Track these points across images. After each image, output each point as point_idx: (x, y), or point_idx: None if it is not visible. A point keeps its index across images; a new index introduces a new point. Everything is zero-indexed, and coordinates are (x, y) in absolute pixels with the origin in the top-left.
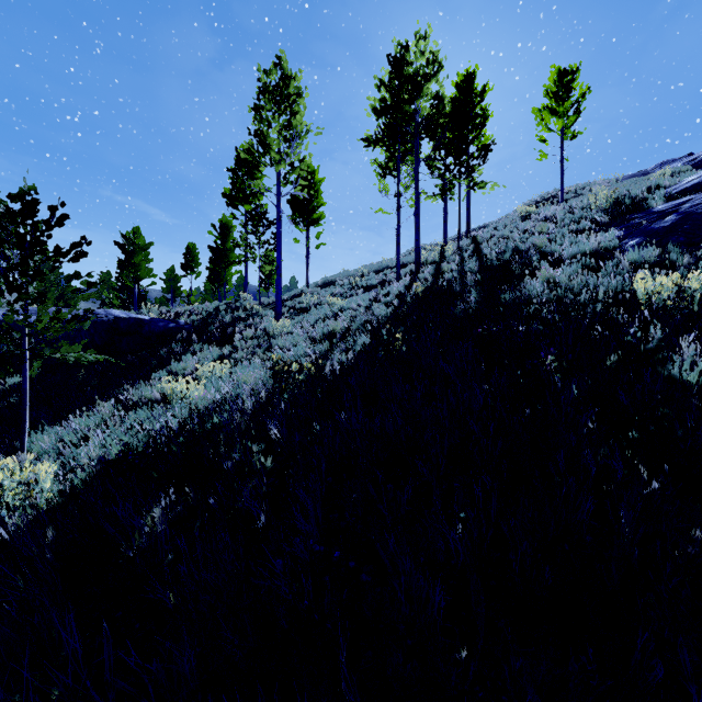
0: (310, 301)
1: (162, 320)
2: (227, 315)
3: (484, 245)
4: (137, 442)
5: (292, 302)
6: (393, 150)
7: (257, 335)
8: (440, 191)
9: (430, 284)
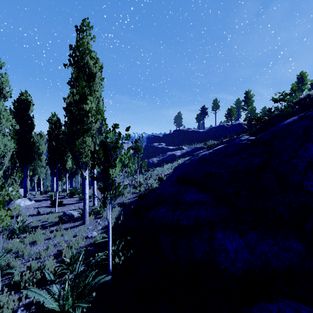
0: None
1: None
2: None
3: None
4: None
5: None
6: None
7: None
8: None
9: None
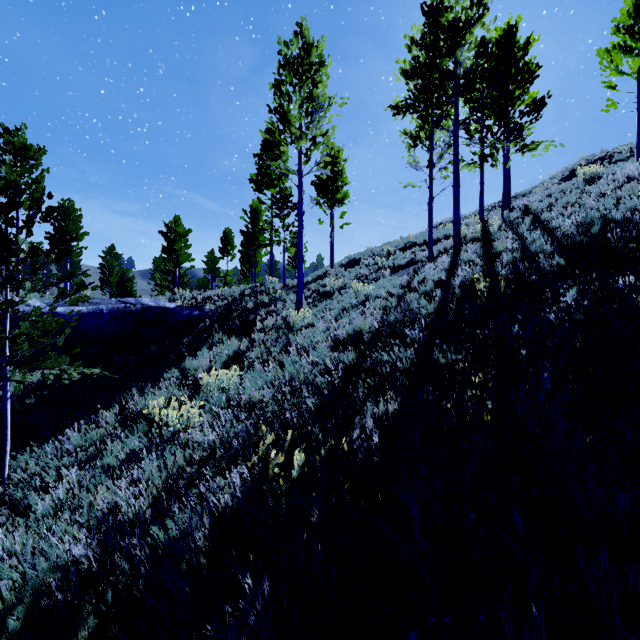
0: (334, 284)
1: (188, 308)
2: (251, 300)
3: (550, 216)
4: (33, 586)
5: (315, 284)
6: (426, 115)
7: (277, 324)
8: (479, 158)
9: (484, 270)
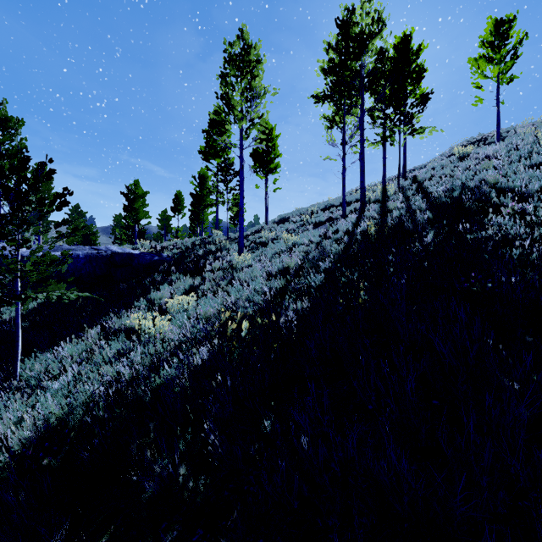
0: (268, 236)
1: (149, 254)
2: (201, 248)
3: (428, 183)
4: (77, 406)
5: (253, 237)
6: (339, 104)
7: (223, 266)
8: (381, 138)
9: (378, 222)
